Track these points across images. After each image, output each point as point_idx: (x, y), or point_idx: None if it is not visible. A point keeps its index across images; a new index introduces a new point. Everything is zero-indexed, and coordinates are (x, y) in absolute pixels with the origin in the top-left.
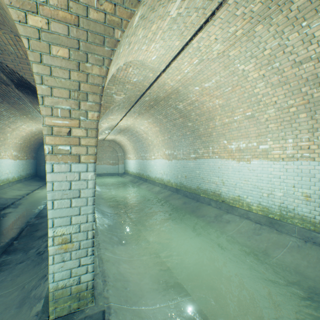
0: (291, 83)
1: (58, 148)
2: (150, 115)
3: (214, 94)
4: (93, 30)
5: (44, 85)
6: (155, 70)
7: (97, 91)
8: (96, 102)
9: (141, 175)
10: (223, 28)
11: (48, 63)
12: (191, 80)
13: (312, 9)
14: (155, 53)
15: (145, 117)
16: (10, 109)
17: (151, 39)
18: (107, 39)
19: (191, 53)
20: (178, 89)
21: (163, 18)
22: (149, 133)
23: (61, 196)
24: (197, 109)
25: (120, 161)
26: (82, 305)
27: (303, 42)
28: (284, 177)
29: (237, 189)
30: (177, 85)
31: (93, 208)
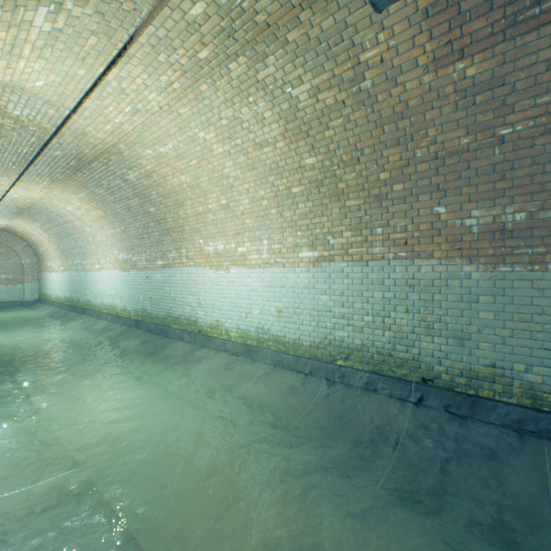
0: (258, 169)
1: None
2: (80, 186)
3: (178, 167)
4: None
5: None
6: (56, 105)
7: None
8: None
9: (76, 302)
10: (150, 73)
11: None
12: (136, 137)
13: (253, 85)
14: (39, 76)
15: (71, 188)
16: None
17: (10, 53)
18: None
19: (113, 94)
20: (119, 148)
21: (20, 27)
22: (87, 220)
23: None
24: (159, 186)
25: (28, 276)
26: None
27: (257, 121)
28: (261, 289)
29: (216, 311)
30: (113, 141)
31: None
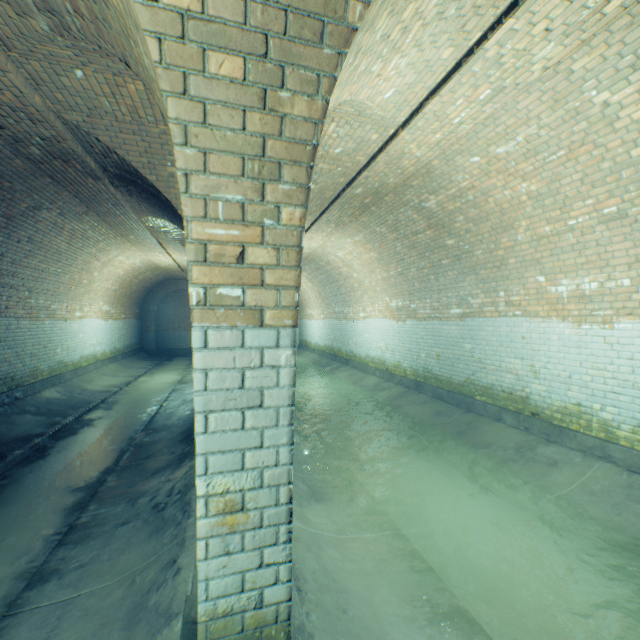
0: None
1: (218, 293)
2: (359, 227)
3: (519, 170)
4: (300, 6)
5: (189, 147)
6: (384, 124)
7: (302, 158)
8: (298, 183)
9: (336, 352)
10: None
11: (200, 94)
12: (463, 142)
13: None
14: (394, 81)
15: (349, 231)
16: (100, 226)
17: (394, 46)
18: (328, 28)
19: (477, 74)
20: (429, 166)
21: None
22: (355, 265)
23: (223, 404)
24: (472, 207)
25: None
26: None
27: None
28: None
29: (573, 389)
30: (430, 156)
31: (289, 433)
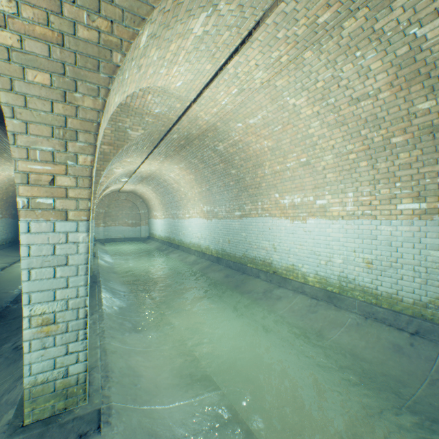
0: (349, 124)
1: (37, 202)
2: (181, 158)
3: (262, 134)
4: (84, 51)
5: (16, 119)
6: (183, 99)
7: (91, 129)
8: (89, 142)
9: (172, 240)
10: (264, 53)
11: (22, 91)
12: (231, 114)
13: (365, 37)
14: (180, 78)
15: (175, 160)
16: None
17: (171, 61)
18: (103, 64)
19: (227, 80)
20: (216, 125)
21: (184, 36)
22: (182, 183)
23: (41, 264)
24: (242, 152)
25: (142, 221)
26: (70, 404)
27: (359, 76)
28: (344, 239)
29: (291, 256)
30: (214, 120)
31: (86, 279)
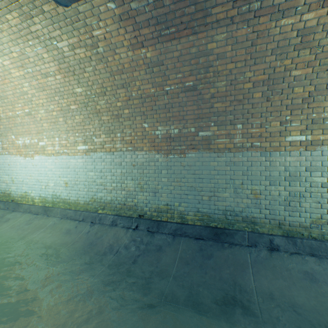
0: (48, 91)
1: None
2: None
3: None
4: None
5: None
6: None
7: None
8: None
9: None
10: None
11: None
12: None
13: (29, 33)
14: None
15: None
16: None
17: None
18: None
19: None
20: None
21: None
22: None
23: None
24: None
25: None
26: None
27: (40, 59)
28: (55, 169)
29: (24, 186)
30: None
31: None
